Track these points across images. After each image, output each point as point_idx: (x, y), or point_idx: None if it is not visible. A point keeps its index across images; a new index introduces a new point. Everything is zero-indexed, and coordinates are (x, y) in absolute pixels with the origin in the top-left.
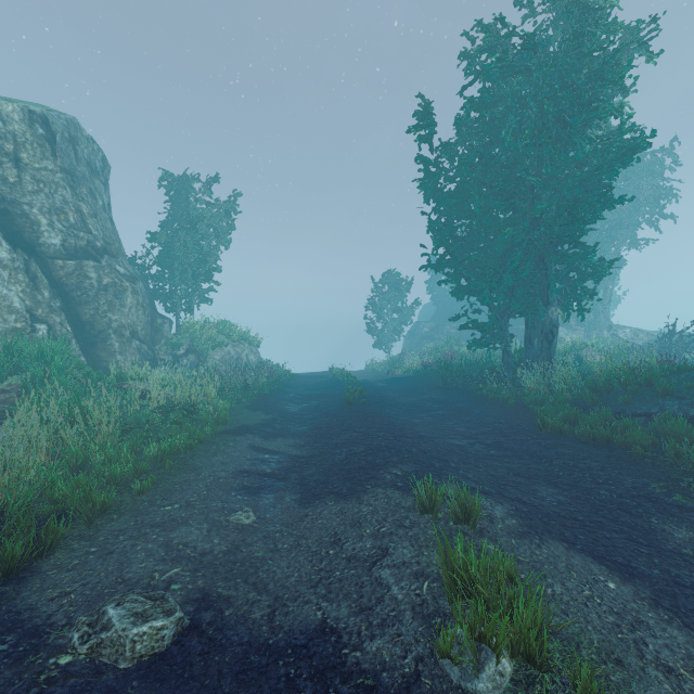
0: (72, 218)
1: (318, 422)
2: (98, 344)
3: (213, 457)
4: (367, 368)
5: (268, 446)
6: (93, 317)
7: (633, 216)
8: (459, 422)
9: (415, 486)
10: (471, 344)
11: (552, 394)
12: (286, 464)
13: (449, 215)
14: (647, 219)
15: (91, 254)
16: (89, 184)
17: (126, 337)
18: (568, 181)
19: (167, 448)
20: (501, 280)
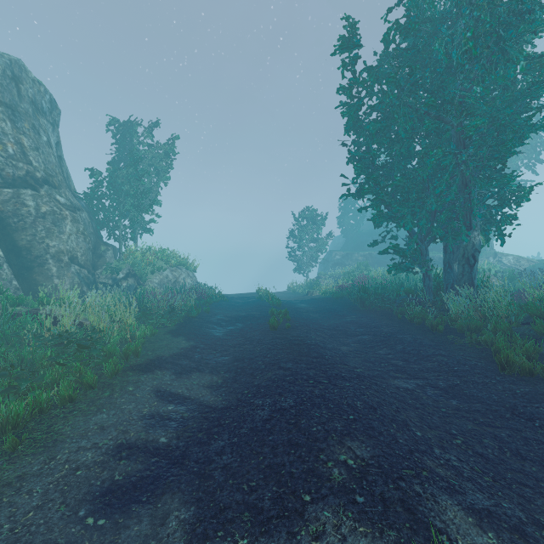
0: (10, 149)
1: (240, 350)
2: (34, 268)
3: (94, 414)
4: (288, 289)
5: (177, 388)
6: (30, 242)
7: (514, 161)
8: (391, 351)
9: (388, 506)
10: (391, 268)
11: (481, 319)
12: (191, 424)
13: (369, 144)
14: (526, 164)
15: (30, 183)
16: (32, 120)
17: (64, 262)
18: (496, 102)
19: (22, 409)
20: (422, 205)
